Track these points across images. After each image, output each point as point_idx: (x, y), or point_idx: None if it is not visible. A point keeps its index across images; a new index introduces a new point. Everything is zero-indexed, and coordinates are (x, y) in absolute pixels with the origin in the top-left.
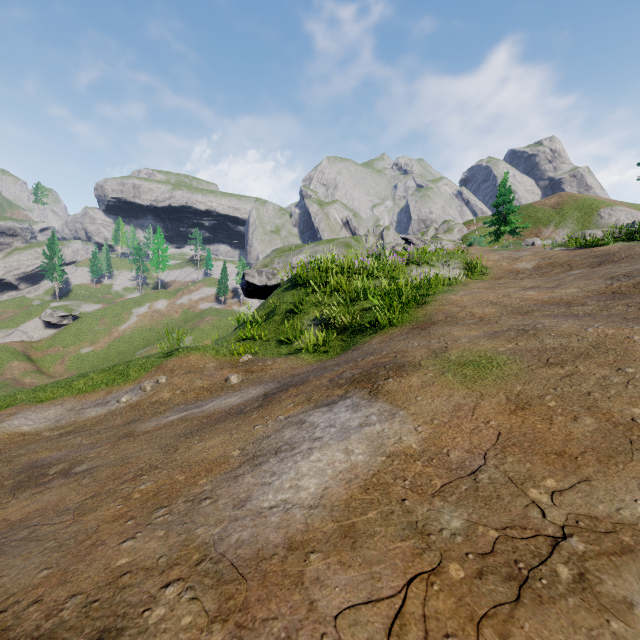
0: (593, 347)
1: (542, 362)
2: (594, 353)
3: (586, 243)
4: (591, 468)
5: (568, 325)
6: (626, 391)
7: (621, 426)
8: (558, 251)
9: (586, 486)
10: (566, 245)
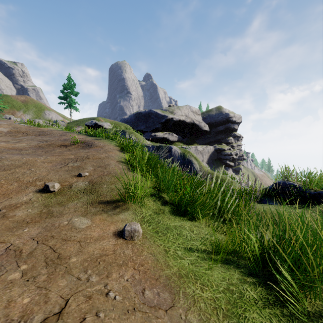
0: (23, 164)
1: (2, 170)
2: (23, 165)
3: (36, 125)
4: (13, 195)
5: (17, 157)
6: (30, 175)
7: (25, 183)
8: (22, 125)
9: (10, 199)
10: (26, 123)
